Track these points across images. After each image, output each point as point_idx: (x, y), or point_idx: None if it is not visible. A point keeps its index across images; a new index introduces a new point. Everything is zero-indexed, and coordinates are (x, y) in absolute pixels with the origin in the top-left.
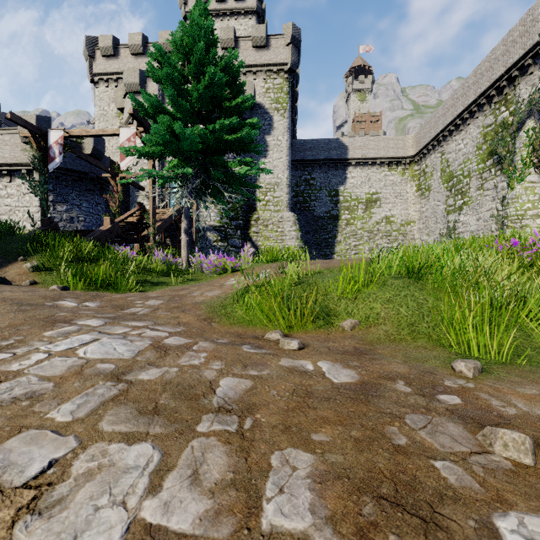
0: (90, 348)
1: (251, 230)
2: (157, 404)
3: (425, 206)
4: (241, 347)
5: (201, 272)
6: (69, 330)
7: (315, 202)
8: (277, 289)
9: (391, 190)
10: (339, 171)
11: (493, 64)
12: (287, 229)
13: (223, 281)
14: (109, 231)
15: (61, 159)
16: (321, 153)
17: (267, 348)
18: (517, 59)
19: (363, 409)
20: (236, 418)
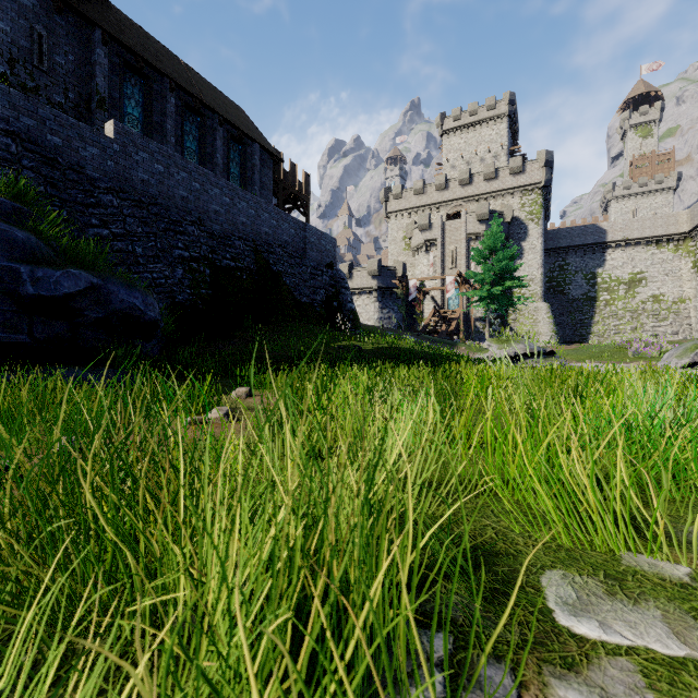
0: None
1: (509, 318)
2: None
3: None
4: None
5: None
6: None
7: (569, 286)
8: None
9: (660, 268)
10: (597, 254)
11: None
12: (541, 317)
13: None
14: (445, 331)
15: (415, 294)
16: (576, 240)
17: None
18: None
19: None
20: None
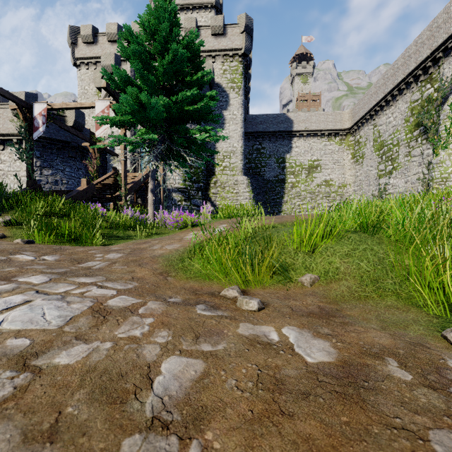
0: (13, 313)
1: (211, 192)
2: (60, 416)
3: (359, 171)
4: (195, 308)
5: (164, 227)
6: (2, 289)
7: (265, 168)
8: (233, 243)
9: (330, 157)
10: (286, 141)
11: (419, 47)
12: (241, 191)
13: (183, 235)
14: (85, 191)
15: (44, 128)
16: (270, 126)
17: (224, 309)
18: (441, 42)
19: (360, 418)
20: (175, 442)
